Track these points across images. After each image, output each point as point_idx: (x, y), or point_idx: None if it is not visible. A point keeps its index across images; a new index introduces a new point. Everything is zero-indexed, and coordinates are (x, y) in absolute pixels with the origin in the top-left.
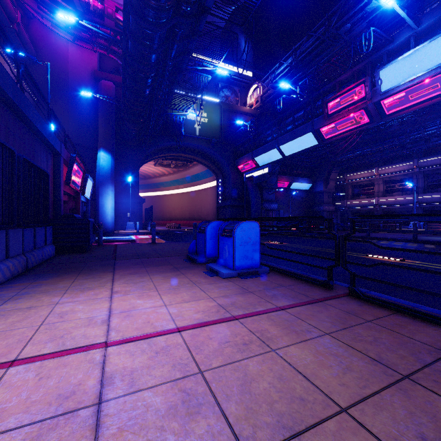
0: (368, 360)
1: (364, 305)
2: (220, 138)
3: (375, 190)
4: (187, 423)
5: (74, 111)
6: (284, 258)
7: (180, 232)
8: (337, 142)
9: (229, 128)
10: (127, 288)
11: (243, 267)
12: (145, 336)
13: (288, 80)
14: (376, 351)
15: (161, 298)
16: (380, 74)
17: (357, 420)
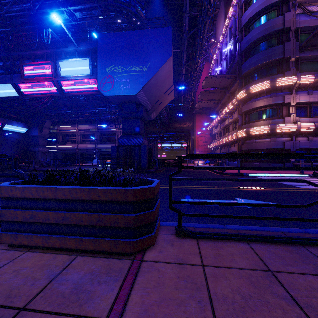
0: None
1: None
2: None
3: (76, 139)
4: None
5: None
6: None
7: None
8: (41, 99)
9: None
10: None
11: None
12: None
13: None
14: None
15: None
16: (60, 64)
17: None
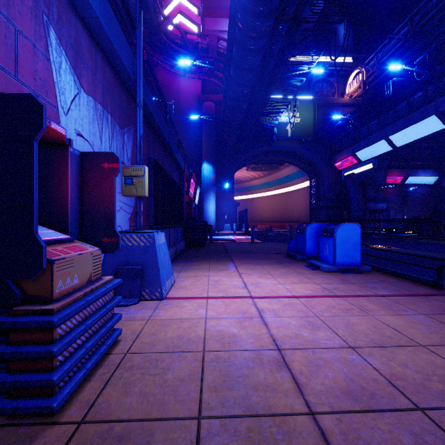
0: None
1: None
2: (313, 136)
3: None
4: (313, 331)
5: (184, 132)
6: (387, 258)
7: (273, 234)
8: None
9: (324, 124)
10: (248, 271)
11: (343, 264)
12: (274, 297)
13: (401, 56)
14: None
15: (276, 279)
16: None
17: (431, 350)
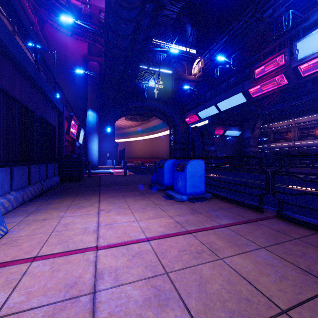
0: (299, 270)
1: (291, 225)
2: (172, 99)
3: (292, 135)
4: (159, 313)
5: (72, 83)
6: (223, 187)
7: (144, 167)
8: (261, 99)
9: (179, 92)
10: (109, 207)
11: (192, 194)
12: (124, 243)
13: (223, 55)
14: (306, 263)
15: (133, 215)
16: (297, 46)
17: None
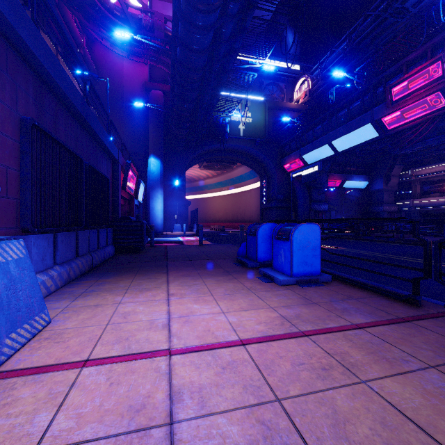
0: None
1: None
2: (264, 137)
3: None
4: None
5: (128, 121)
6: (350, 266)
7: (225, 234)
8: (402, 132)
9: (274, 126)
10: (182, 291)
11: (302, 274)
12: (208, 347)
13: (340, 69)
14: None
15: (217, 303)
16: None
17: None
